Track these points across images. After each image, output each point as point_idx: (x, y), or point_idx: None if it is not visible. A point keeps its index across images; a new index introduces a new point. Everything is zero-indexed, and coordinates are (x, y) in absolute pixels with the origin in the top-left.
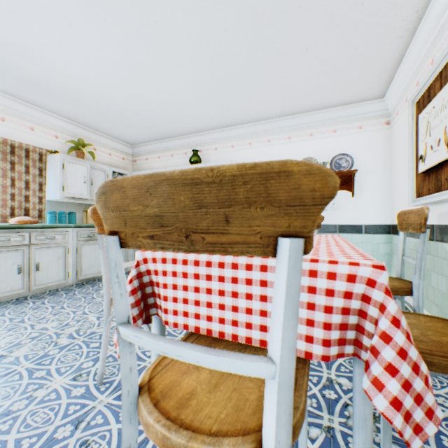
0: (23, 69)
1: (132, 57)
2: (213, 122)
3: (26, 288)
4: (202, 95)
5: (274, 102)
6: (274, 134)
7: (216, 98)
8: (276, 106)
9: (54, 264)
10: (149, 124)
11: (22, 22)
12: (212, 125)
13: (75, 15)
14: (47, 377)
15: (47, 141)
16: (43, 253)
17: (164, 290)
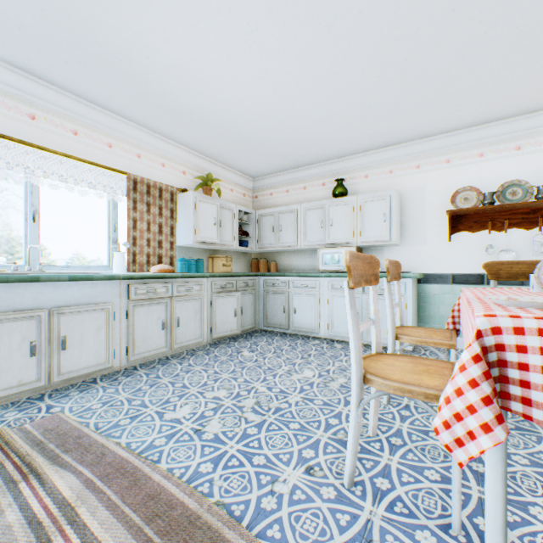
0: (173, 96)
1: (306, 65)
2: (370, 141)
3: (168, 346)
4: (373, 106)
5: (471, 107)
6: (456, 151)
7: (390, 108)
8: (470, 112)
9: (192, 319)
10: (286, 150)
11: (196, 37)
12: (365, 146)
13: (261, 18)
14: (272, 466)
15: (176, 178)
16: (182, 307)
17: (542, 377)
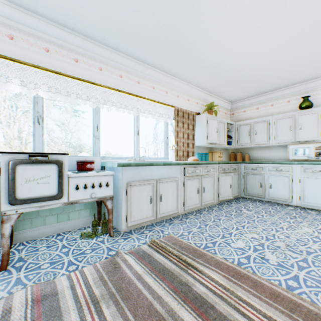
0: (208, 59)
1: (314, 20)
2: None
3: (199, 203)
4: None
5: None
6: None
7: None
8: None
9: (209, 188)
10: (265, 82)
11: (242, 19)
12: None
13: None
14: None
15: (193, 106)
16: (205, 181)
17: None
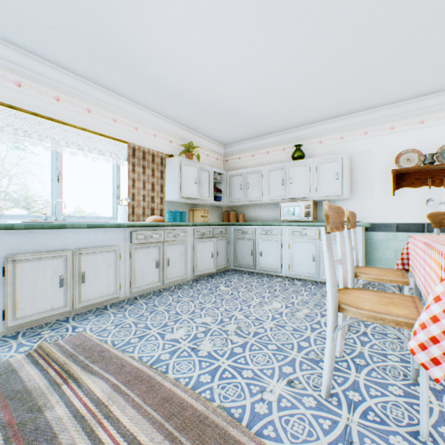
0: (166, 79)
1: (276, 50)
2: (324, 113)
3: (161, 281)
4: (329, 83)
5: (415, 81)
6: (399, 119)
7: (344, 84)
8: (413, 86)
9: (178, 260)
10: (253, 122)
11: (188, 31)
12: (320, 117)
13: (243, 13)
14: (258, 379)
15: (164, 145)
16: (171, 250)
17: None
